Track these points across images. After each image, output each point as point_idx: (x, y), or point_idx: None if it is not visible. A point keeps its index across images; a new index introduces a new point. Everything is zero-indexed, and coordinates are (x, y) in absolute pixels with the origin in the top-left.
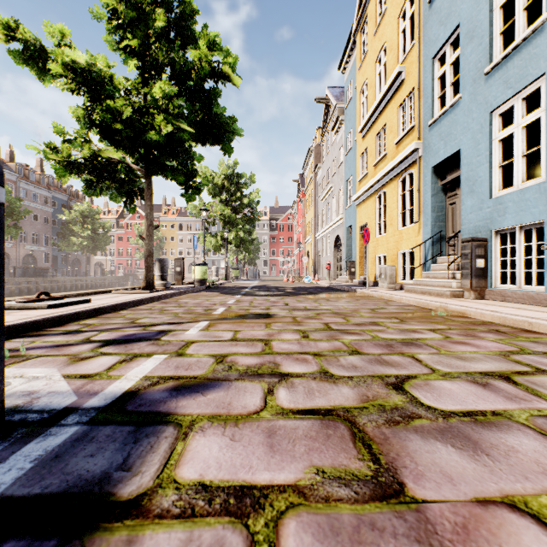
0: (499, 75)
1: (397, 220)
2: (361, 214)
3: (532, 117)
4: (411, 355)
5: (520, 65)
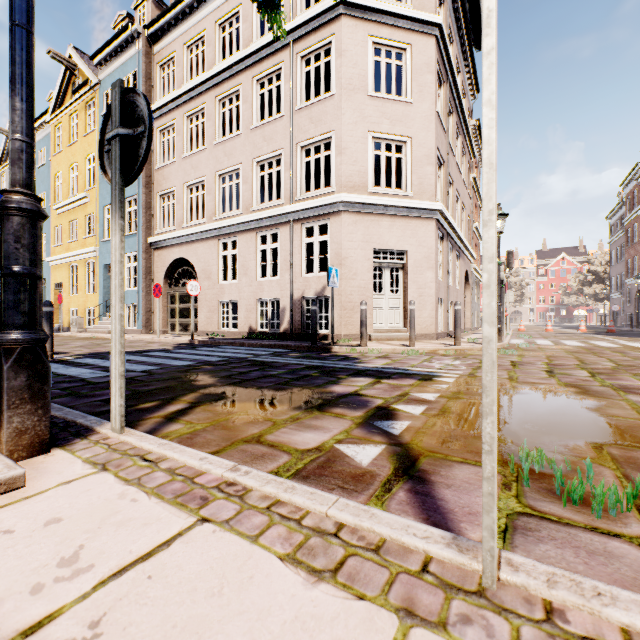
0: (127, 241)
1: (85, 287)
2: (57, 275)
3: (135, 264)
4: (72, 342)
5: (132, 242)
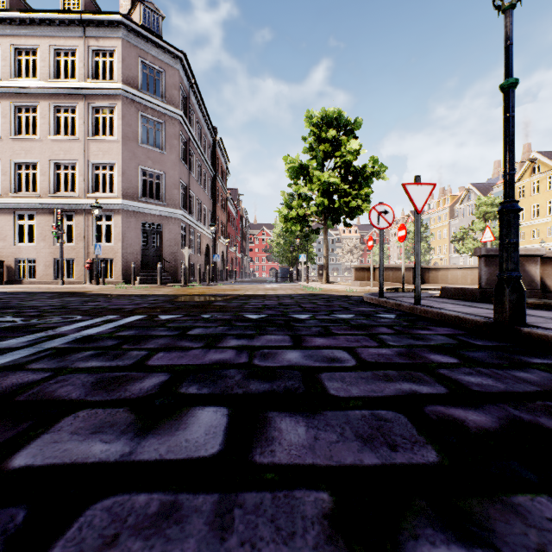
0: None
1: None
2: None
3: None
4: None
5: None
